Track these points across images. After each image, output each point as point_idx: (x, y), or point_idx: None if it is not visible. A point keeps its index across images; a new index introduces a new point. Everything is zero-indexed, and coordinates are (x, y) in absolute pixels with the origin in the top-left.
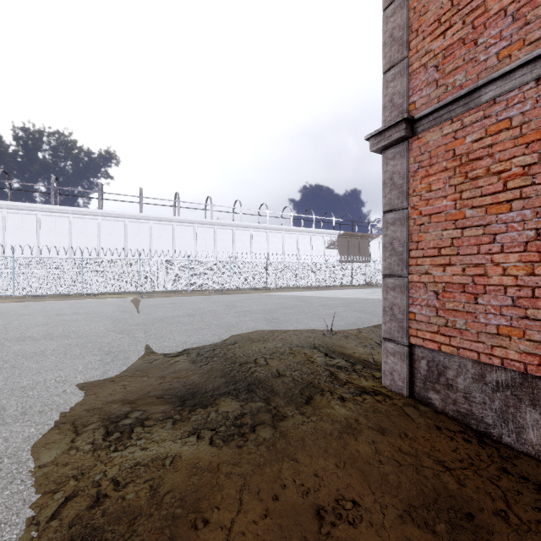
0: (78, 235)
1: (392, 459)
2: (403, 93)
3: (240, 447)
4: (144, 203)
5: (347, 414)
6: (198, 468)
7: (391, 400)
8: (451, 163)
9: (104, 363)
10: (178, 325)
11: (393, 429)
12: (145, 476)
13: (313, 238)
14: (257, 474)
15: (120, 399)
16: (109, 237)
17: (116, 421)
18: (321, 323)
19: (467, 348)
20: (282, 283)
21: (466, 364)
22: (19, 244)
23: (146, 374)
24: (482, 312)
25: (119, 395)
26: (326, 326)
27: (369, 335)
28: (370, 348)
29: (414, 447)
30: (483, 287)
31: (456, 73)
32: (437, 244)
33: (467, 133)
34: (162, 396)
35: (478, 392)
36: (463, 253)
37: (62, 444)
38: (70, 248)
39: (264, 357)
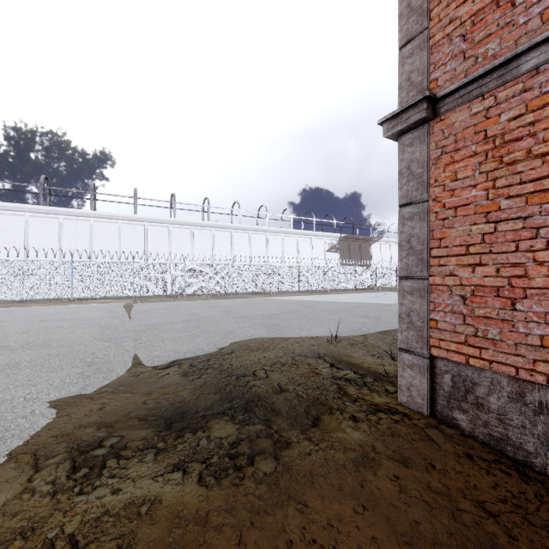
0: (68, 237)
1: (421, 501)
2: (423, 69)
3: (235, 487)
4: (138, 204)
5: (361, 440)
6: (181, 519)
7: (410, 420)
8: (482, 146)
9: (84, 376)
10: (171, 332)
11: (417, 459)
12: (113, 532)
13: (313, 241)
14: (256, 526)
15: (96, 422)
16: (102, 239)
17: (86, 452)
18: (324, 329)
19: (503, 362)
20: (282, 287)
21: (500, 381)
22: (6, 247)
23: (130, 389)
24: (521, 320)
25: (96, 416)
26: (331, 333)
27: (377, 342)
28: (379, 357)
29: (445, 483)
30: (523, 291)
31: (489, 41)
32: (464, 241)
33: (503, 110)
34: (146, 418)
35: (516, 414)
36: (497, 250)
37: (15, 484)
38: (60, 251)
39: (263, 368)
